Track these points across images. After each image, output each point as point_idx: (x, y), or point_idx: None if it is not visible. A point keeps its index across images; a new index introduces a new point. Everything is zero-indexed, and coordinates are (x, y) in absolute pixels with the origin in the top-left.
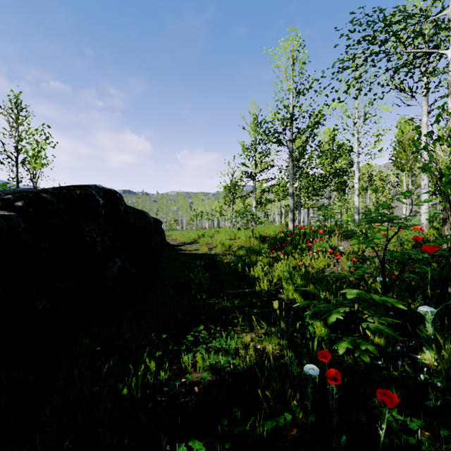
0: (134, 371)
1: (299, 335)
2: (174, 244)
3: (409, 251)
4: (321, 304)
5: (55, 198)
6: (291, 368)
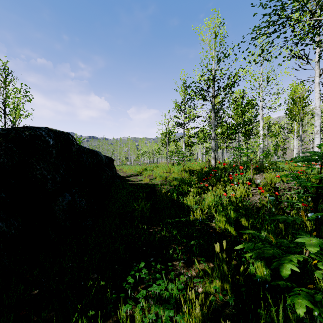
0: None
1: (242, 278)
2: (124, 176)
3: None
4: (269, 250)
5: (3, 138)
6: None
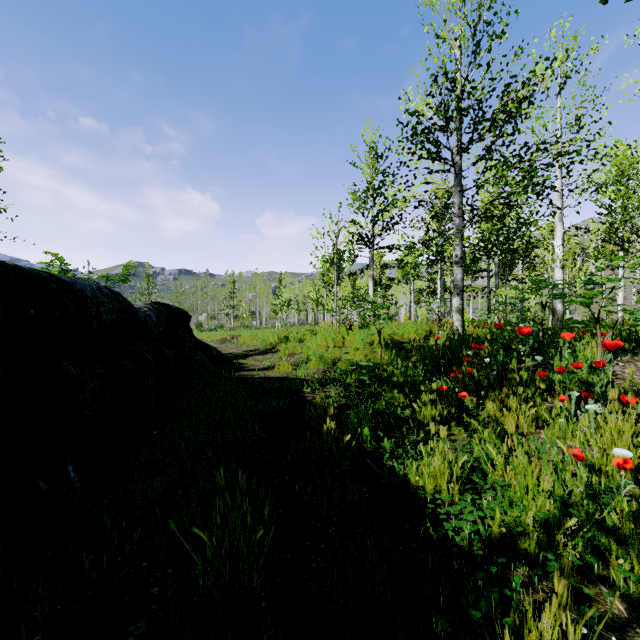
0: None
1: None
2: (236, 354)
3: None
4: None
5: None
6: None
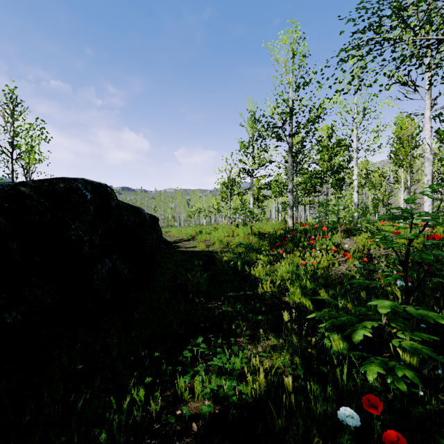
0: (119, 398)
1: (314, 351)
2: (171, 241)
3: (441, 253)
4: (343, 317)
5: (35, 192)
6: (308, 394)
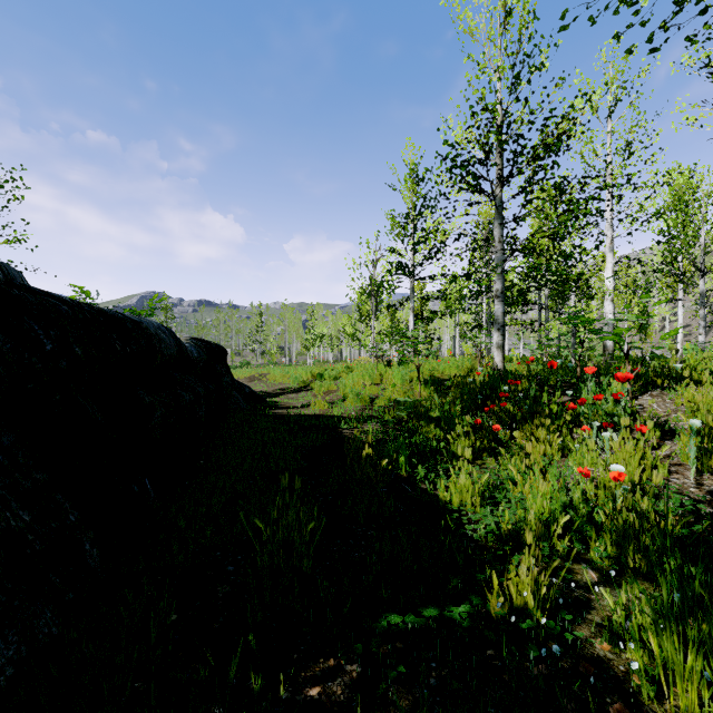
0: None
1: None
2: (267, 392)
3: None
4: None
5: None
6: None
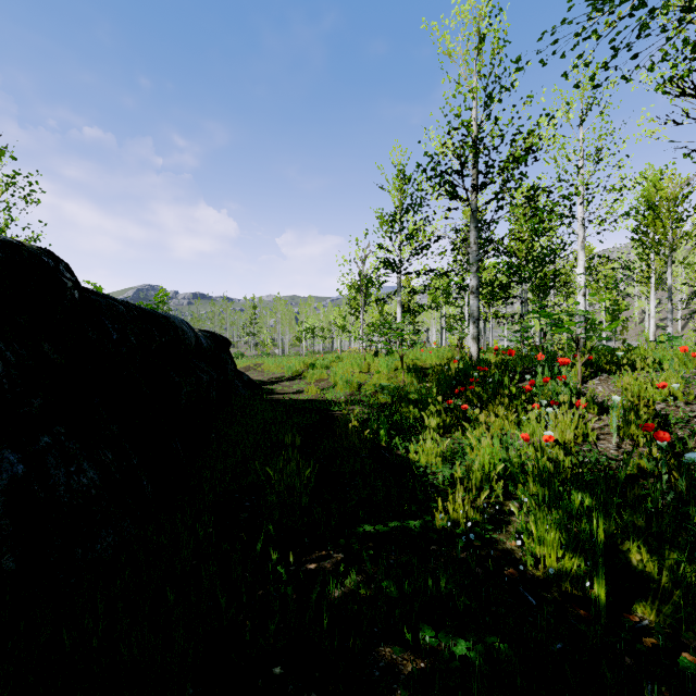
0: None
1: None
2: (263, 381)
3: None
4: None
5: None
6: None
